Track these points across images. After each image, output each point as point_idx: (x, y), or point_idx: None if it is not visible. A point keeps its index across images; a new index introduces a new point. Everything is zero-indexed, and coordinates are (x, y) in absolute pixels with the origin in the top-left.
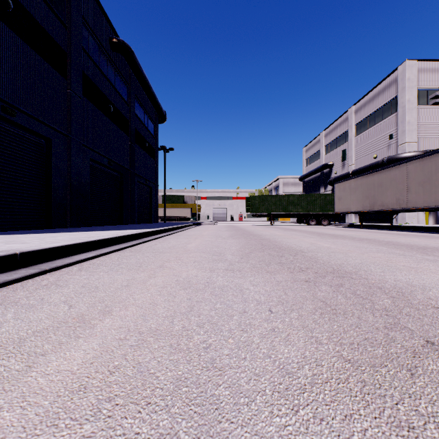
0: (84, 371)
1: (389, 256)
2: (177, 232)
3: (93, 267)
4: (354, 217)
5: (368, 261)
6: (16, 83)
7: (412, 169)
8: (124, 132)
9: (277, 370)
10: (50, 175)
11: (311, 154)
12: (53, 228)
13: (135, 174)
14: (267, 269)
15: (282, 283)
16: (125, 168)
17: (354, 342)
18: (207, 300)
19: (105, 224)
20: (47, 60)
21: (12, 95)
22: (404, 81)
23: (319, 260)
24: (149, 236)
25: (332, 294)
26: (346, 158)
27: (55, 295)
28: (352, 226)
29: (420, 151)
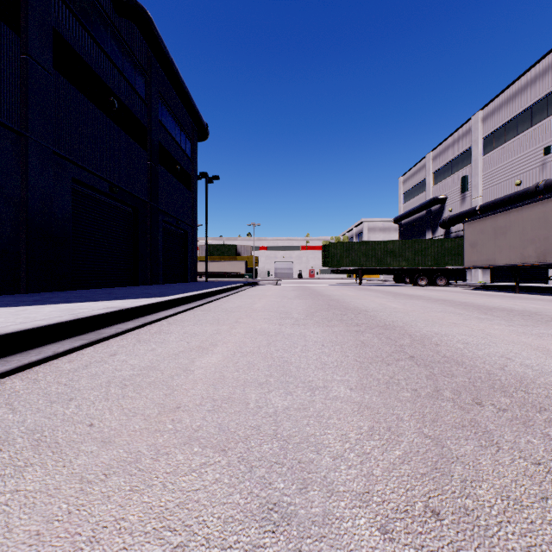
0: None
1: None
2: (210, 302)
3: None
4: (482, 273)
5: None
6: None
7: None
8: (140, 145)
9: None
10: None
11: (412, 186)
12: None
13: (159, 210)
14: None
15: None
16: (142, 199)
17: None
18: None
19: (105, 285)
20: None
21: None
22: None
23: None
24: (134, 319)
25: None
26: (467, 187)
27: None
28: (489, 287)
29: None
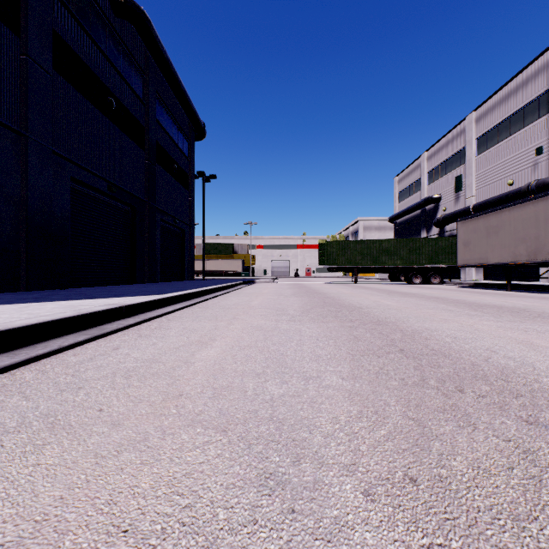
0: None
1: None
2: (208, 300)
3: None
4: (475, 271)
5: None
6: None
7: None
8: (137, 145)
9: None
10: None
11: (407, 185)
12: None
13: (157, 209)
14: None
15: None
16: (139, 198)
17: None
18: None
19: (103, 284)
20: None
21: None
22: None
23: None
24: (134, 315)
25: None
26: (461, 187)
27: None
28: (482, 285)
29: None
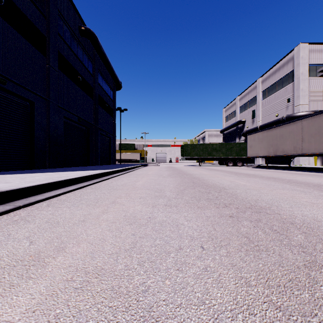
0: (24, 322)
1: (292, 192)
2: (129, 172)
3: (59, 203)
4: (261, 160)
5: (277, 197)
6: (7, 59)
7: (306, 124)
8: (90, 97)
9: (212, 321)
10: (33, 129)
11: (229, 113)
12: (36, 168)
13: (98, 128)
14: (198, 205)
15: (210, 218)
16: (91, 123)
17: (281, 284)
18: (148, 236)
19: (75, 165)
20: (31, 42)
21: (4, 68)
22: (298, 59)
23: (238, 197)
24: (107, 176)
25: (253, 229)
26: (255, 116)
27: (21, 231)
28: (260, 166)
29: (311, 111)
